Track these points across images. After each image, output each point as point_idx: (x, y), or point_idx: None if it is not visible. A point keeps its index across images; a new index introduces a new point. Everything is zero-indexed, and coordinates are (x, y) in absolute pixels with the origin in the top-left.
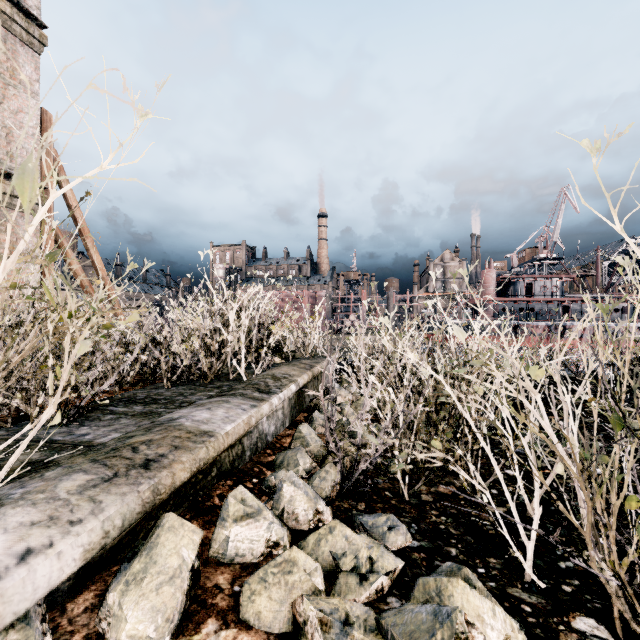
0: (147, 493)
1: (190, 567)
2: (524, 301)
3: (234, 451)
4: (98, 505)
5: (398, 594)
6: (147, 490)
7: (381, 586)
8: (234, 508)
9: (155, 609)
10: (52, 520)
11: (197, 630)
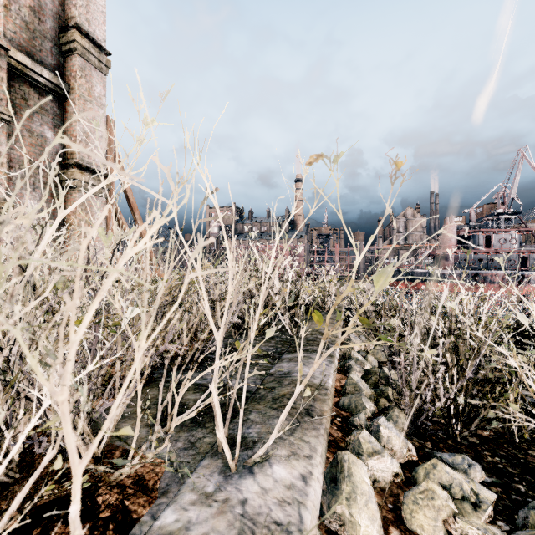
0: (325, 436)
1: (373, 490)
2: (483, 252)
3: None
4: (310, 444)
5: (502, 519)
6: (324, 433)
7: (491, 513)
8: (365, 446)
9: (370, 518)
10: (295, 455)
11: (388, 534)
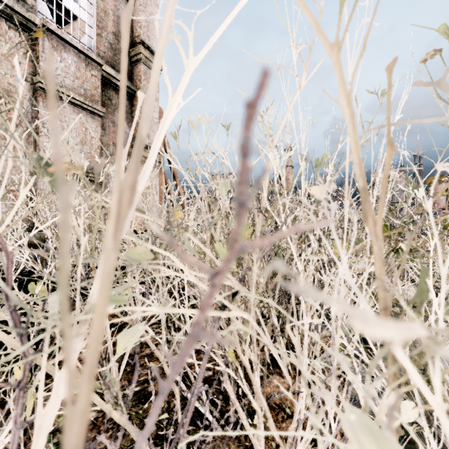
0: None
1: None
2: None
3: None
4: None
5: None
6: None
7: None
8: None
9: None
10: None
11: None
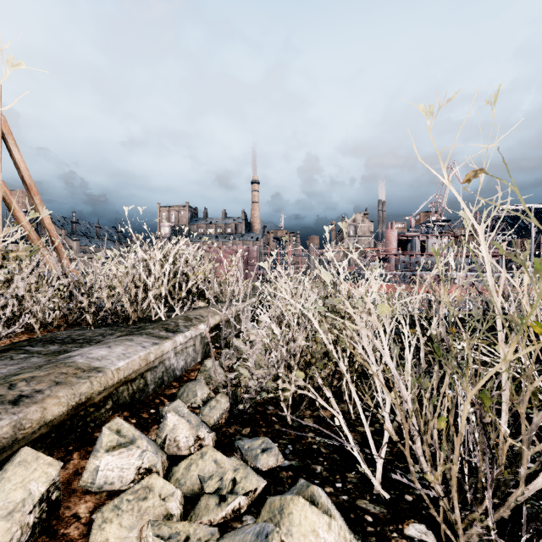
0: (6, 428)
1: (36, 500)
2: (419, 255)
3: (135, 385)
4: None
5: (255, 512)
6: (7, 425)
7: (238, 506)
8: (108, 439)
9: None
10: None
11: None
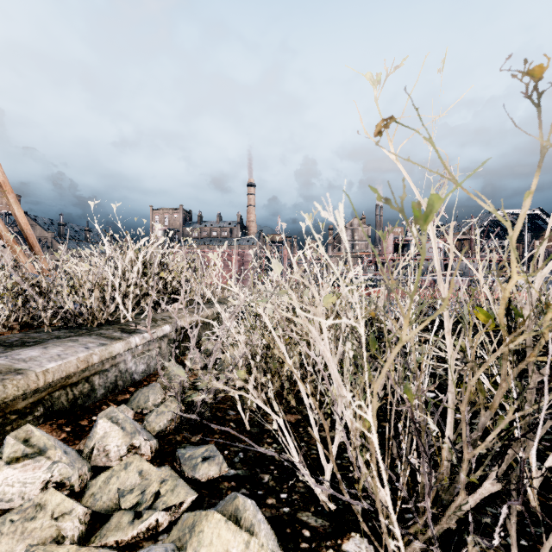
0: None
1: None
2: (415, 260)
3: (76, 389)
4: None
5: None
6: None
7: (155, 523)
8: (11, 449)
9: None
10: None
11: None
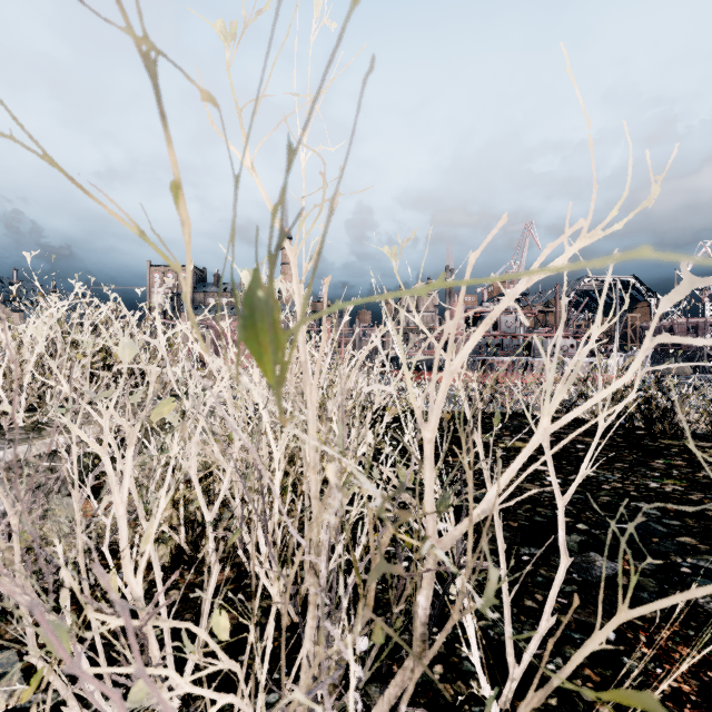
0: None
1: None
2: (491, 336)
3: None
4: None
5: None
6: None
7: None
8: None
9: None
10: None
11: None
